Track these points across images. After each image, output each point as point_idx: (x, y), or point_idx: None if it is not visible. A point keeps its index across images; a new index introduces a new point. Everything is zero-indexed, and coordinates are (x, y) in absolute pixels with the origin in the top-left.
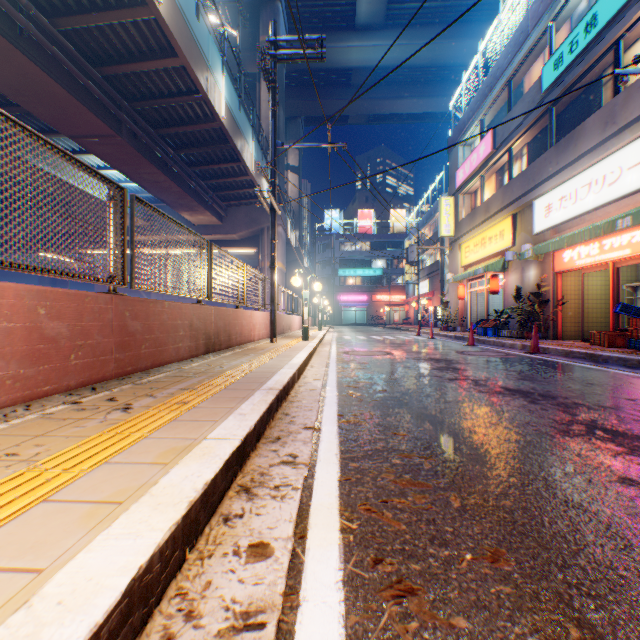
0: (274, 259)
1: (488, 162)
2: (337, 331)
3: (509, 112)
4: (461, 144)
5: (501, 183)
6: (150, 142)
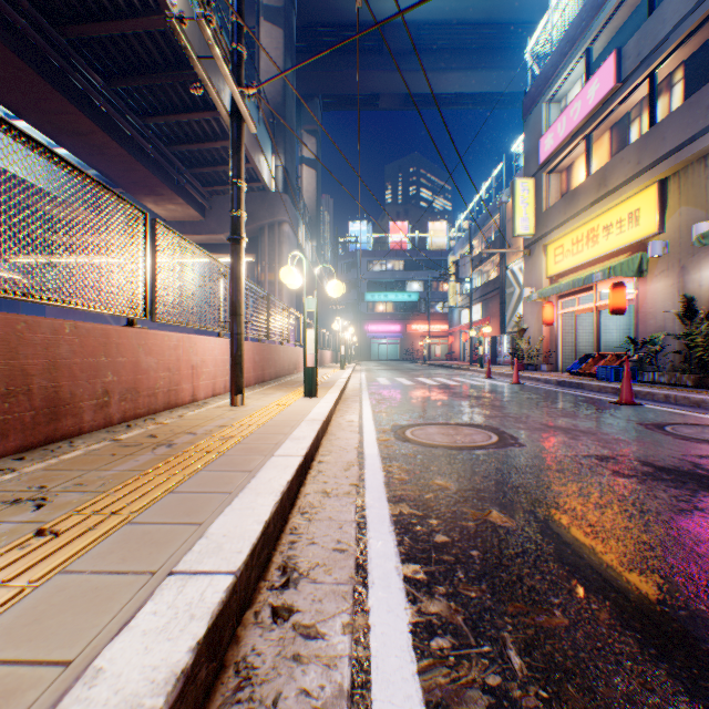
0: (238, 222)
1: (605, 107)
2: (366, 370)
3: (655, 9)
4: (547, 99)
5: (625, 140)
6: (43, 43)
